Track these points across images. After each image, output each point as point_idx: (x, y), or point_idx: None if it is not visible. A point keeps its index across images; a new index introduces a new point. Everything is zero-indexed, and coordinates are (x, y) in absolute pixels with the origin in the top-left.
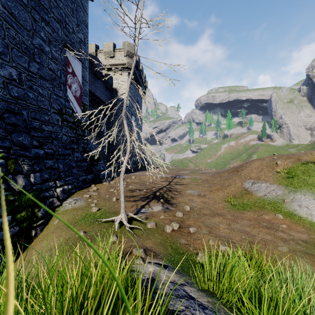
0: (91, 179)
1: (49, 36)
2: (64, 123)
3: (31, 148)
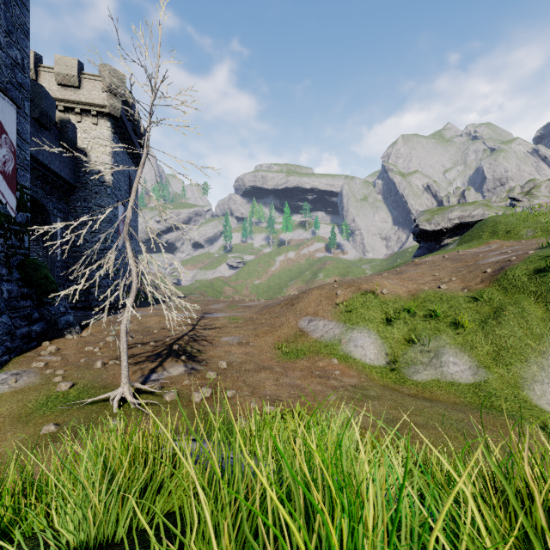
0: (41, 332)
1: None
2: None
3: None
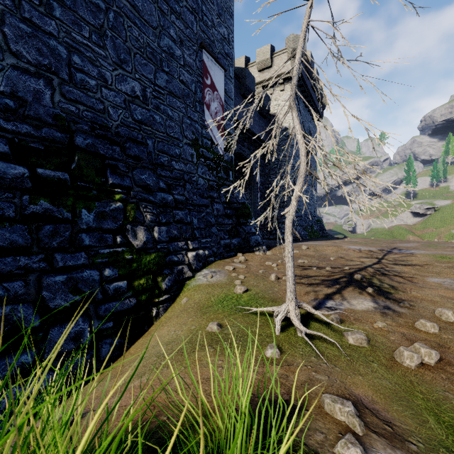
0: (238, 246)
1: (181, 34)
2: (201, 160)
3: (156, 191)
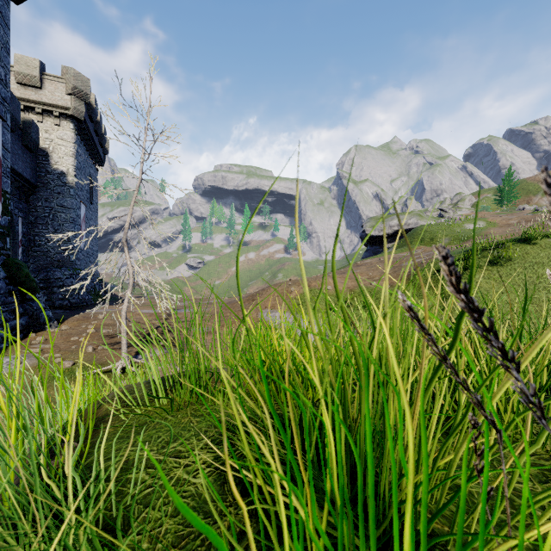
0: (26, 325)
1: None
2: None
3: None
